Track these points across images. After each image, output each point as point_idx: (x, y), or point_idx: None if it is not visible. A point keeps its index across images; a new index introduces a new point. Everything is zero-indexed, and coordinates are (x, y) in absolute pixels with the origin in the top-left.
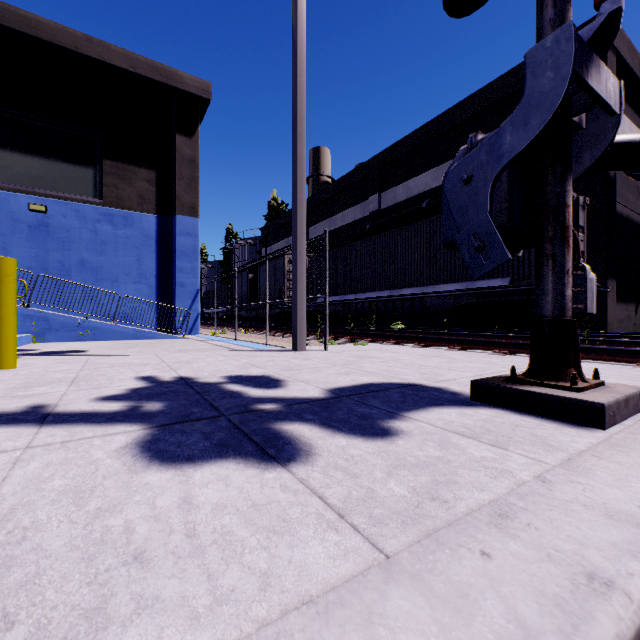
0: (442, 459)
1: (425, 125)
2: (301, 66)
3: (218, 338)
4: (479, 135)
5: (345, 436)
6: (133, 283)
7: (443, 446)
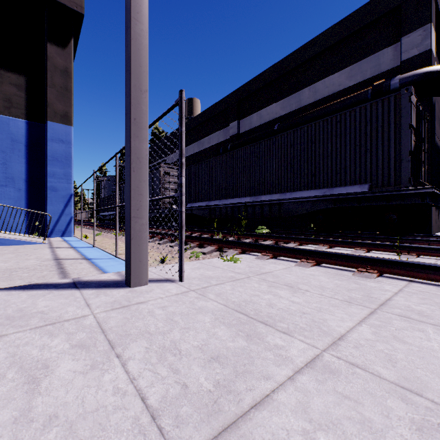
0: None
1: (275, 64)
2: None
3: (81, 243)
4: None
5: None
6: None
7: None
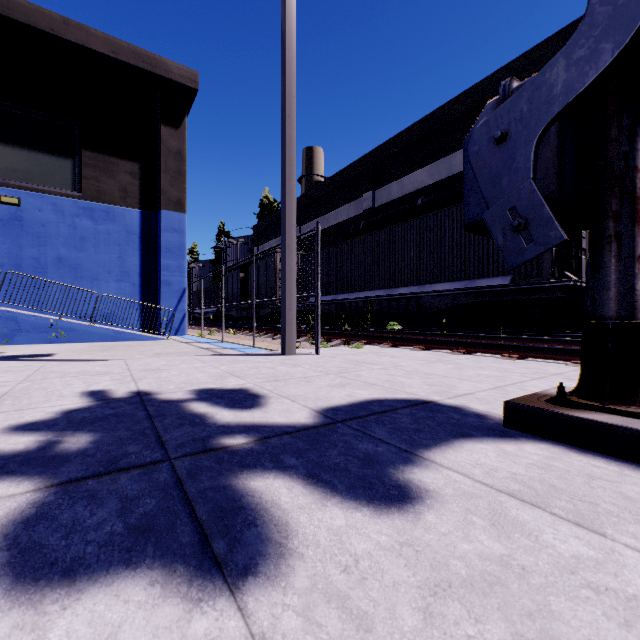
0: (510, 564)
1: (420, 121)
2: (290, 39)
3: (204, 339)
4: (514, 82)
5: (342, 504)
6: (115, 281)
7: (500, 527)
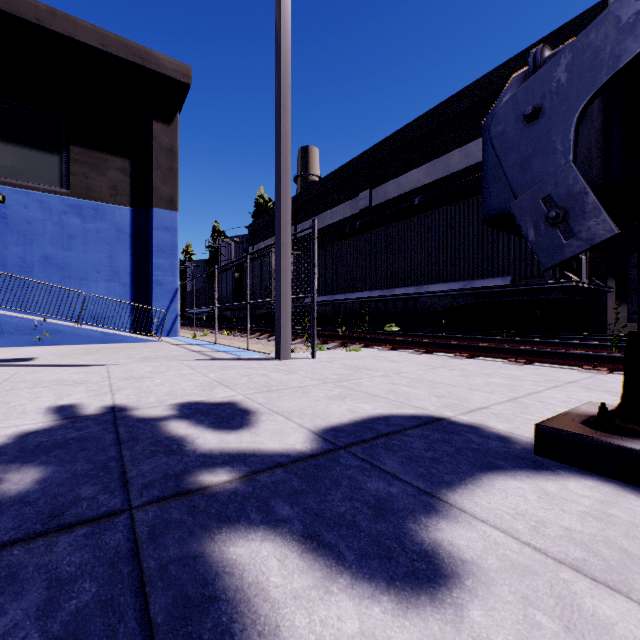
0: None
1: (417, 119)
2: (285, 26)
3: (197, 341)
4: (546, 50)
5: (353, 589)
6: (105, 281)
7: (579, 635)
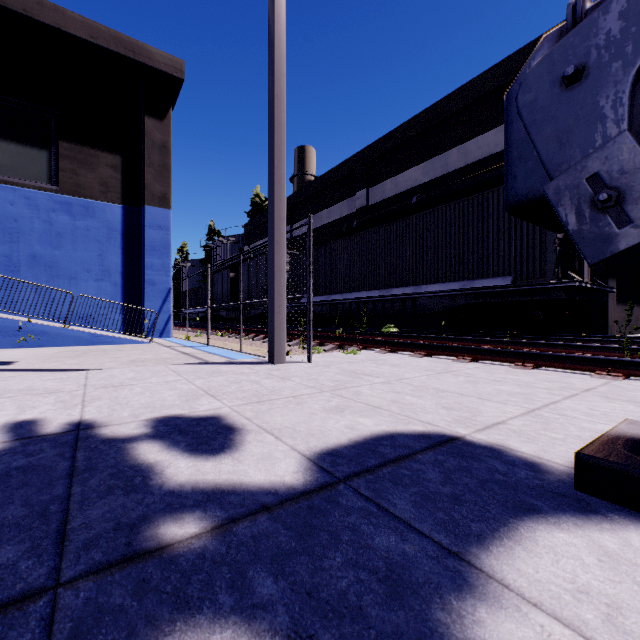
0: None
1: (415, 117)
2: (279, 11)
3: (189, 343)
4: (587, 1)
5: None
6: (95, 281)
7: None
